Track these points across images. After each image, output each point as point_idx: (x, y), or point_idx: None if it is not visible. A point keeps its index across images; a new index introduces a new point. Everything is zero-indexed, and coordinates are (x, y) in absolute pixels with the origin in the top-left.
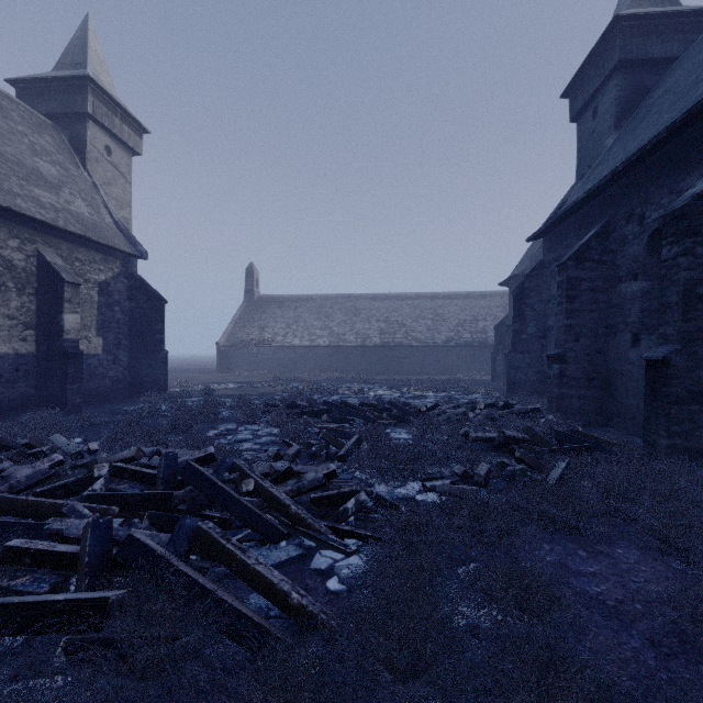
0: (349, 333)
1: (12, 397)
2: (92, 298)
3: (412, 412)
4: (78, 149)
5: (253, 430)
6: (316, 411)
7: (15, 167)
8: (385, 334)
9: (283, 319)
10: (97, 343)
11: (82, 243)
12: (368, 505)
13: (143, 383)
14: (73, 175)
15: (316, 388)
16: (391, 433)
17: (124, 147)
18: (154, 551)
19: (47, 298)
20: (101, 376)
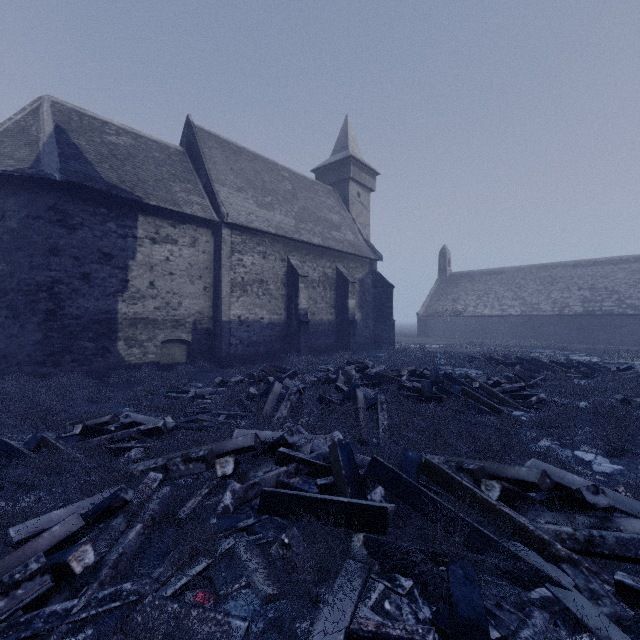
0: (544, 302)
1: (327, 344)
2: (356, 289)
3: (601, 370)
4: (344, 200)
5: (463, 370)
6: (510, 363)
7: (325, 223)
8: (588, 302)
9: (474, 291)
10: (358, 315)
11: (352, 257)
12: (545, 403)
13: (380, 341)
14: (344, 217)
15: (509, 350)
16: (575, 381)
17: (366, 189)
18: (449, 390)
19: (340, 291)
20: (360, 335)
